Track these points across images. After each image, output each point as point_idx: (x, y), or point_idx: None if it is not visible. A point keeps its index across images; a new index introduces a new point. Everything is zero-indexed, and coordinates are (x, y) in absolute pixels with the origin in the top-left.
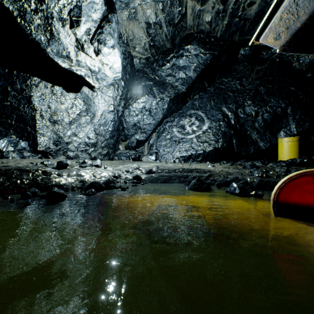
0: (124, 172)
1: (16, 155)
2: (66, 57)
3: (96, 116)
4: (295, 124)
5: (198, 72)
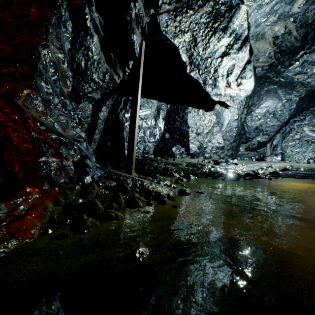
0: (259, 169)
1: (179, 156)
2: (219, 94)
3: (223, 125)
4: None
5: None
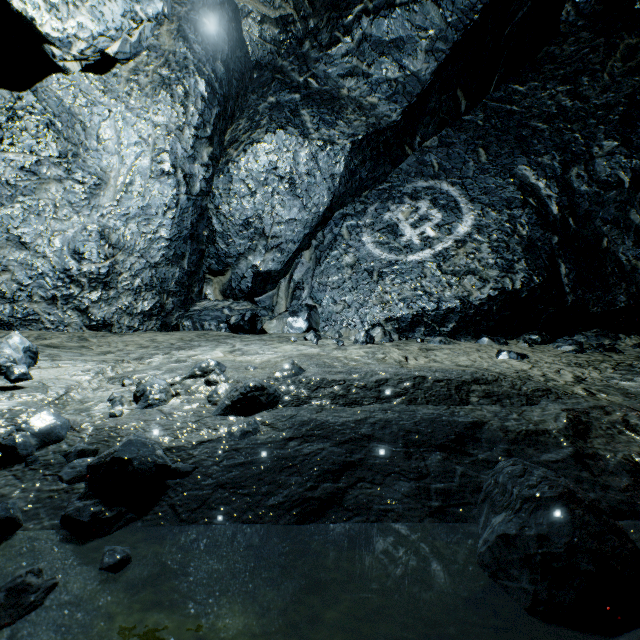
0: (113, 403)
1: None
2: None
3: (110, 185)
4: None
5: (441, 56)
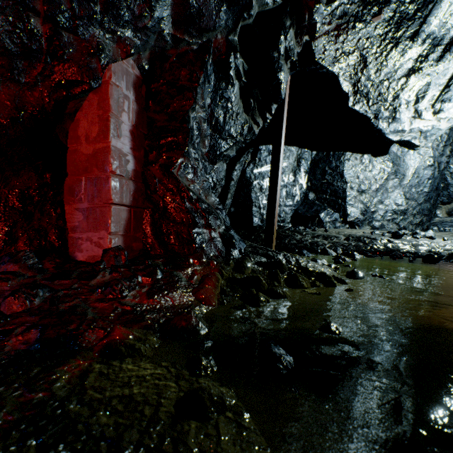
0: None
1: (330, 226)
2: (400, 131)
3: (405, 176)
4: None
5: None
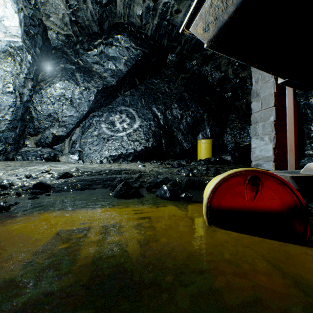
0: (22, 179)
1: None
2: None
3: None
4: (209, 128)
5: (129, 67)
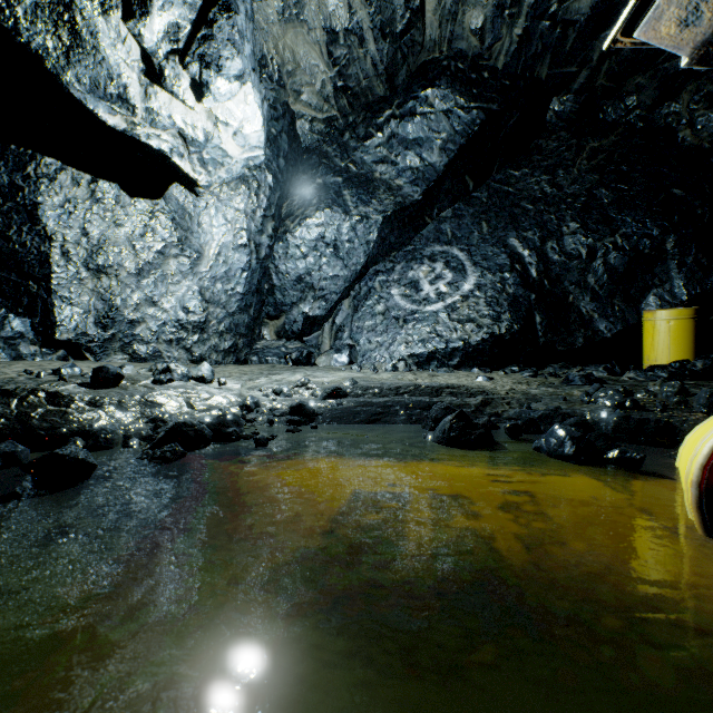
0: (269, 396)
1: None
2: (118, 98)
3: (205, 256)
4: (683, 277)
5: (451, 154)
